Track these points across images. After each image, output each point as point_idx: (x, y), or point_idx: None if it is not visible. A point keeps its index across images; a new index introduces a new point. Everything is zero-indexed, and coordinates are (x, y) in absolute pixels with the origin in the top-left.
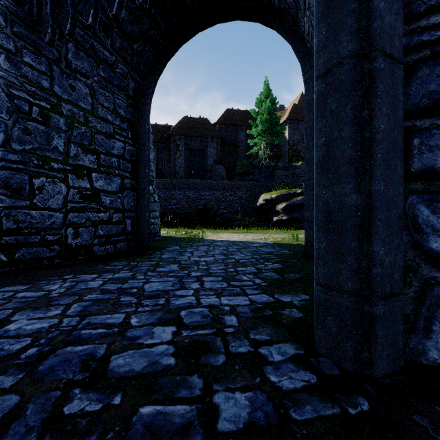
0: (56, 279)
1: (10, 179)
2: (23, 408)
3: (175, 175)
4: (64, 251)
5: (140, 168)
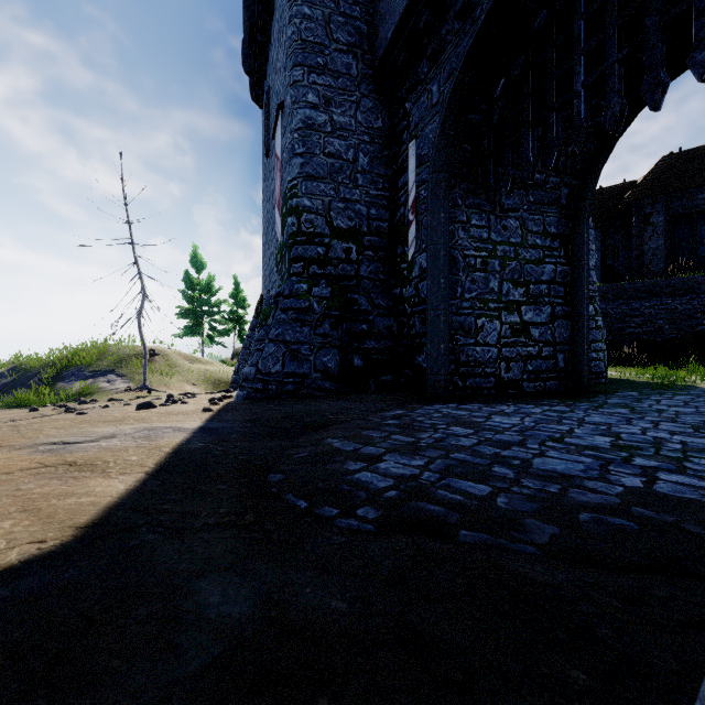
0: (500, 404)
1: (464, 323)
2: (526, 440)
3: (641, 272)
4: (498, 383)
5: (575, 290)
